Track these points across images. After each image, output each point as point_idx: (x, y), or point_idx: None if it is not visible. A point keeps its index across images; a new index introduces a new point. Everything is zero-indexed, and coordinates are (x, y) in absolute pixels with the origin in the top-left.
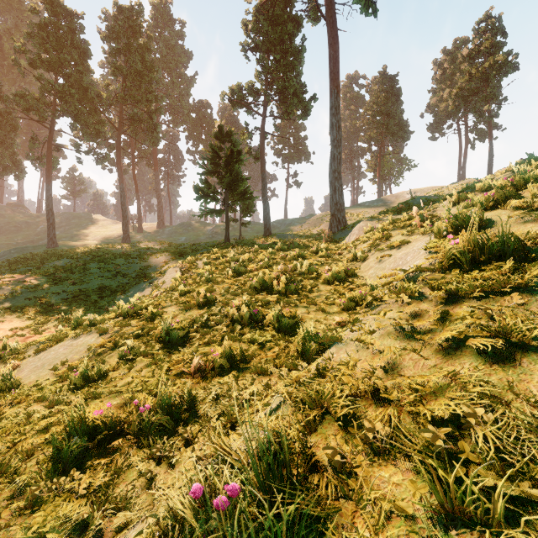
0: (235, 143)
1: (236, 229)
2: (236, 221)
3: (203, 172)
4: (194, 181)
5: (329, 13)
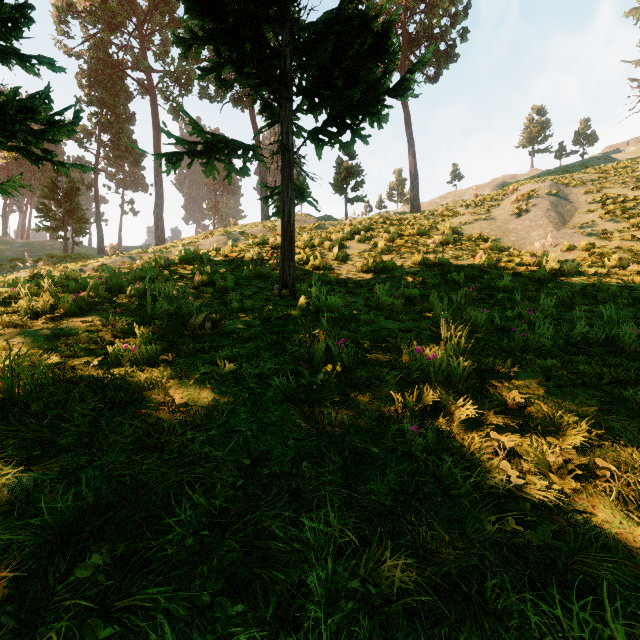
0: (75, 181)
1: (57, 250)
2: (68, 239)
3: (40, 196)
4: (37, 204)
5: (153, 107)
